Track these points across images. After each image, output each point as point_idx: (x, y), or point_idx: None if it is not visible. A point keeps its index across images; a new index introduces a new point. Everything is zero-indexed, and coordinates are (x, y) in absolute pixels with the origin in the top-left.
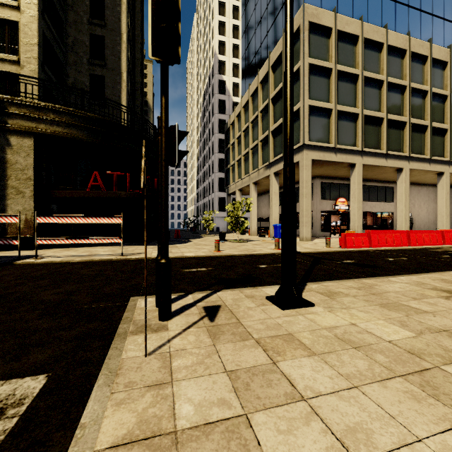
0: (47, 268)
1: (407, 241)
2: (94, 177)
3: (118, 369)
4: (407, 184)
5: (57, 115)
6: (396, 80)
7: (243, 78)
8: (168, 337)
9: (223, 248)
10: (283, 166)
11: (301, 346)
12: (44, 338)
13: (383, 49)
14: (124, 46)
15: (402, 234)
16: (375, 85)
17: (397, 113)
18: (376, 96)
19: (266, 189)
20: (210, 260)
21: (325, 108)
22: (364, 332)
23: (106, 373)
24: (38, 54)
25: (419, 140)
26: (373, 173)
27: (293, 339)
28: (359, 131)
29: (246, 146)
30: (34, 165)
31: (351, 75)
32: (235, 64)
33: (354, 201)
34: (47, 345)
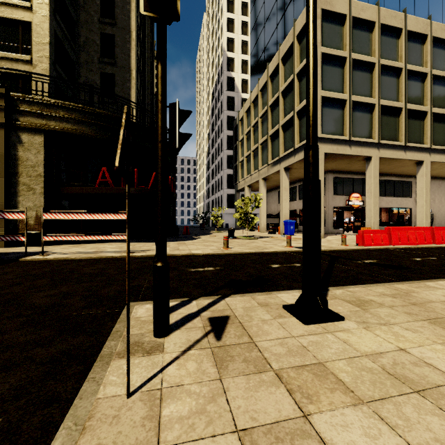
0: (50, 266)
1: (431, 239)
2: (102, 173)
3: (87, 419)
4: (428, 178)
5: (67, 112)
6: (416, 67)
7: (252, 74)
8: (162, 363)
9: (232, 245)
10: (304, 149)
11: (340, 386)
12: (14, 358)
13: (402, 34)
14: (134, 44)
15: (426, 231)
16: (393, 73)
17: (417, 102)
18: (393, 85)
19: (276, 185)
20: (218, 259)
21: (339, 99)
22: (421, 365)
23: (69, 426)
24: (50, 53)
25: (441, 130)
26: (390, 167)
27: (326, 372)
28: (375, 122)
29: (255, 142)
30: (45, 162)
31: (366, 63)
32: (244, 61)
33: (370, 196)
34: (14, 368)
